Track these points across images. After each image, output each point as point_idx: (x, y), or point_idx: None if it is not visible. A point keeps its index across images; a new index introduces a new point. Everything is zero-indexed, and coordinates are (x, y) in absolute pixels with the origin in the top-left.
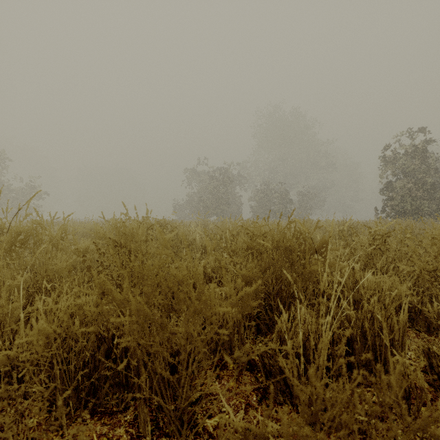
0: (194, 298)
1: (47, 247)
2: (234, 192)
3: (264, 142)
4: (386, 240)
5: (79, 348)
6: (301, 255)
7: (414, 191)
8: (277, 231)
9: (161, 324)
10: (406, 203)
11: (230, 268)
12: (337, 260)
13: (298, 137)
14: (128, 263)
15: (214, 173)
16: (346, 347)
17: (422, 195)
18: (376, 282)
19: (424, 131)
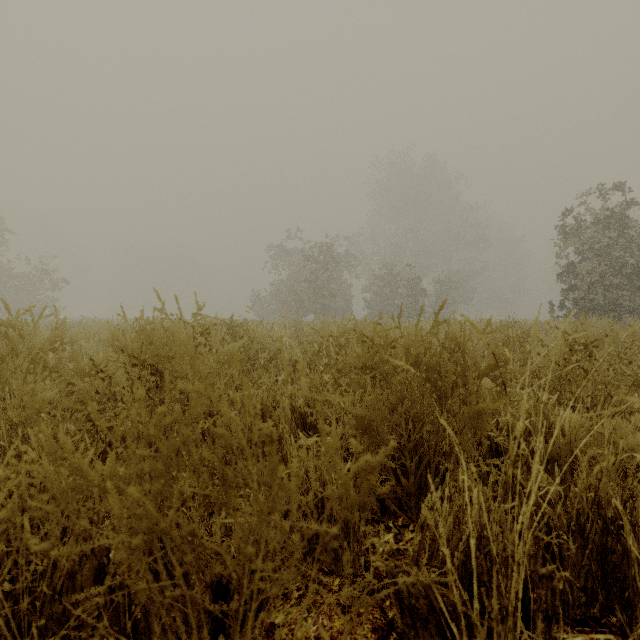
0: (257, 487)
1: (20, 366)
2: (340, 280)
3: (384, 206)
4: (591, 354)
5: (42, 567)
6: (460, 381)
7: (608, 277)
8: (416, 338)
9: (191, 537)
10: (597, 294)
11: (335, 399)
12: (510, 386)
13: (435, 198)
14: (159, 394)
15: (312, 251)
16: (565, 573)
17: (620, 283)
18: (585, 426)
19: (623, 188)
